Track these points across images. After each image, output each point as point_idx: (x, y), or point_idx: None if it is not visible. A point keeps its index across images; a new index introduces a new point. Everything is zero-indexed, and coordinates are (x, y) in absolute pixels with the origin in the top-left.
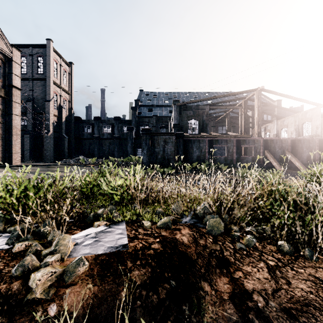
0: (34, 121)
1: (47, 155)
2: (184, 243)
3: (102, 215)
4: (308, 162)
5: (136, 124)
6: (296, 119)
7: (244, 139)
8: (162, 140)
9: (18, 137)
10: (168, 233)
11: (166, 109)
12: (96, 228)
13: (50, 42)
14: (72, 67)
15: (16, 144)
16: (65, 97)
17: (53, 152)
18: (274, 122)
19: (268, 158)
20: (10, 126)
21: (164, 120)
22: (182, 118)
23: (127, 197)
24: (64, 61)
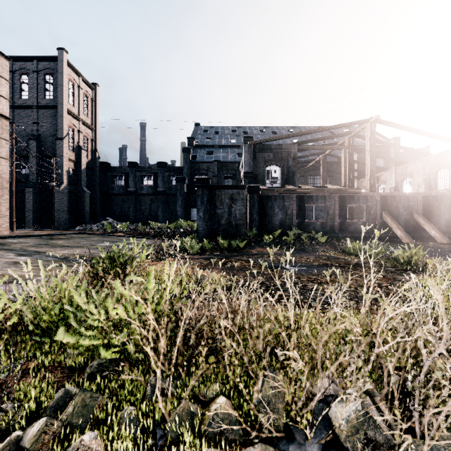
0: (40, 169)
1: (58, 218)
2: None
3: None
4: (448, 230)
5: (189, 173)
6: (426, 165)
7: (350, 194)
8: (227, 196)
9: (6, 192)
10: None
11: (233, 151)
12: None
13: (64, 52)
14: (97, 91)
15: (1, 202)
16: (86, 134)
17: (68, 213)
18: (391, 170)
19: (388, 224)
20: None
21: (230, 167)
22: (257, 164)
23: (136, 354)
24: (85, 82)
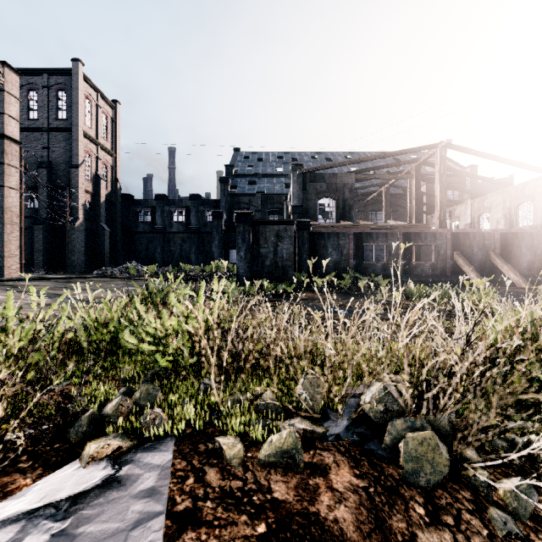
0: (51, 202)
1: (73, 260)
2: (347, 537)
3: (114, 419)
4: (530, 273)
5: (227, 208)
6: (506, 198)
7: (416, 231)
8: (272, 233)
9: (16, 228)
10: (294, 492)
11: (280, 182)
12: (81, 473)
13: (79, 64)
14: (118, 110)
15: (11, 240)
16: (105, 161)
17: (85, 255)
18: (466, 204)
19: (460, 266)
20: (0, 208)
21: (275, 201)
22: (307, 196)
23: (189, 360)
24: (104, 99)
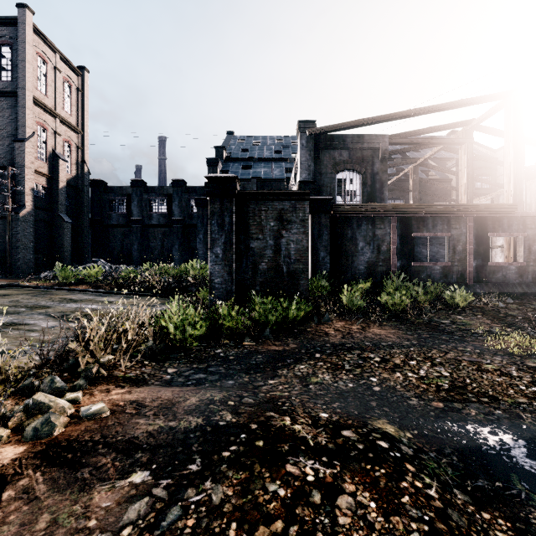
0: None
1: (17, 258)
2: None
3: None
4: None
5: None
6: None
7: (496, 215)
8: (271, 214)
9: None
10: None
11: (279, 166)
12: None
13: (26, 11)
14: (86, 78)
15: None
16: (68, 138)
17: (37, 252)
18: None
19: None
20: None
21: (274, 187)
22: (321, 168)
23: None
24: (66, 62)
